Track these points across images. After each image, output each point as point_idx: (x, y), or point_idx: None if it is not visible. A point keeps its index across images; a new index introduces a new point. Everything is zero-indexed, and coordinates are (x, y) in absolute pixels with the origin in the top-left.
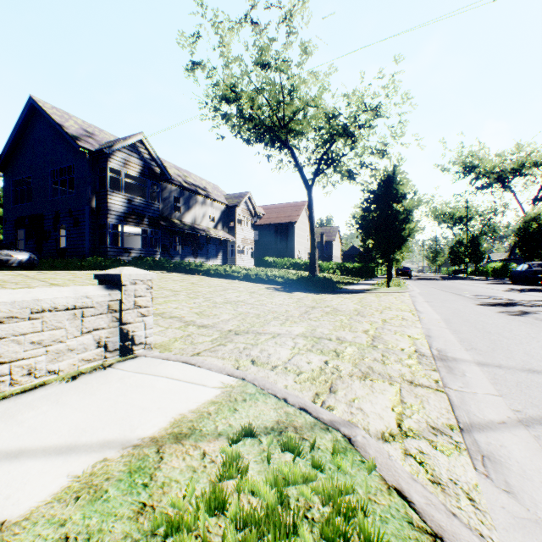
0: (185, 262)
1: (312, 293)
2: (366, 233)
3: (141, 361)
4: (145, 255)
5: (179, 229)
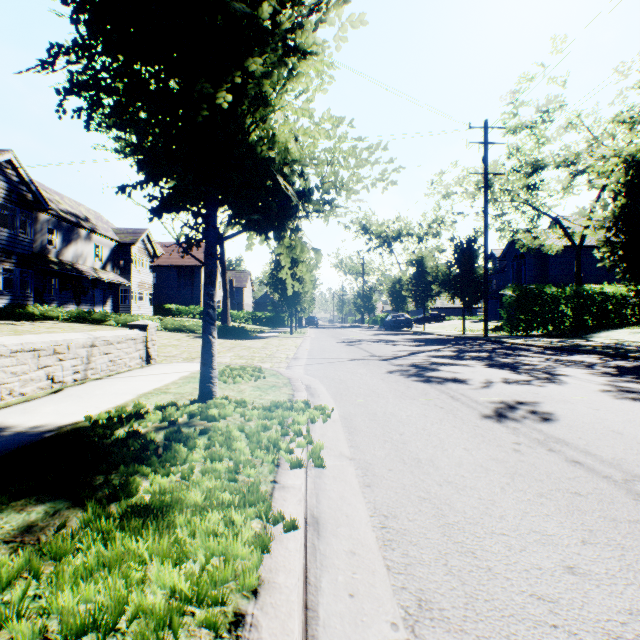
0: (83, 312)
1: (230, 339)
2: (274, 289)
3: (161, 364)
4: (13, 301)
5: (60, 271)
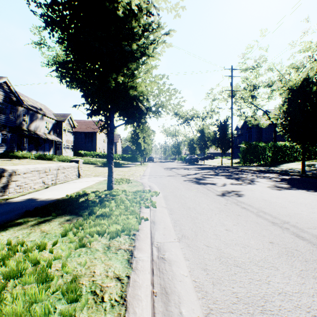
0: (41, 154)
1: None
2: (133, 143)
3: (85, 178)
4: (7, 149)
5: (29, 134)
